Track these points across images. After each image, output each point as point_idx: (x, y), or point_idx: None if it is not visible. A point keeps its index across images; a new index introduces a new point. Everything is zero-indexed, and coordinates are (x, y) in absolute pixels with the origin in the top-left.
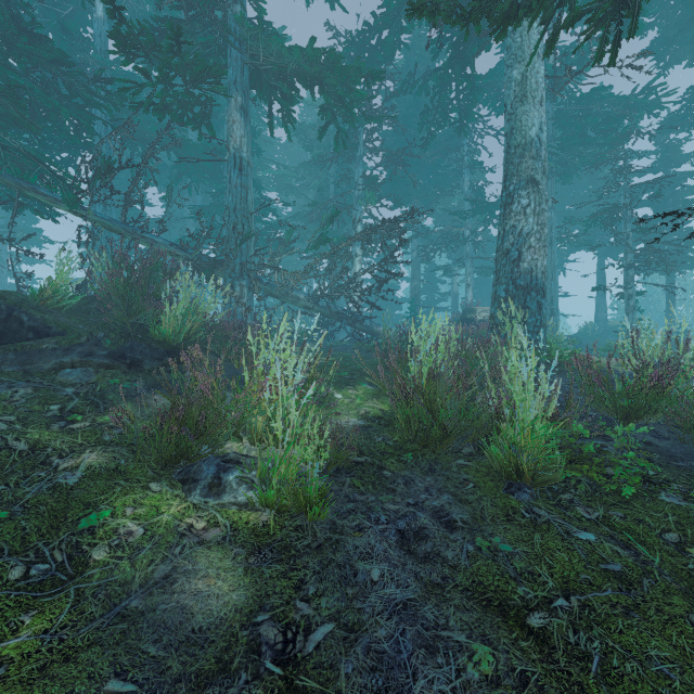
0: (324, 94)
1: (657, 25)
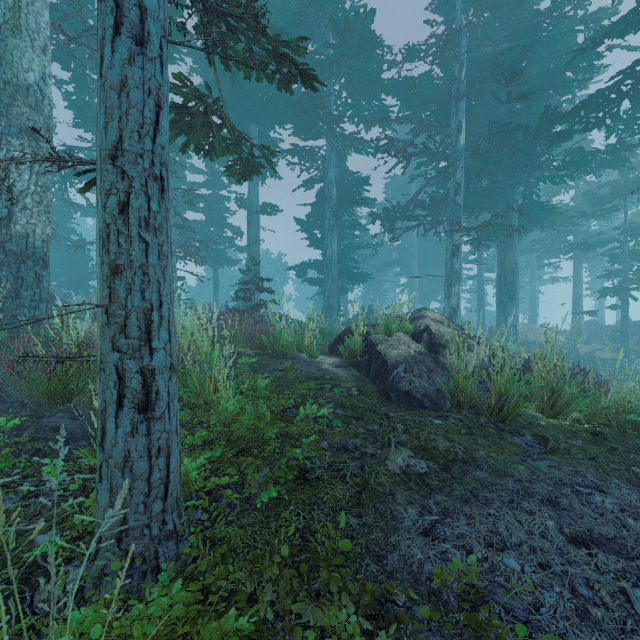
0: None
1: (200, 73)
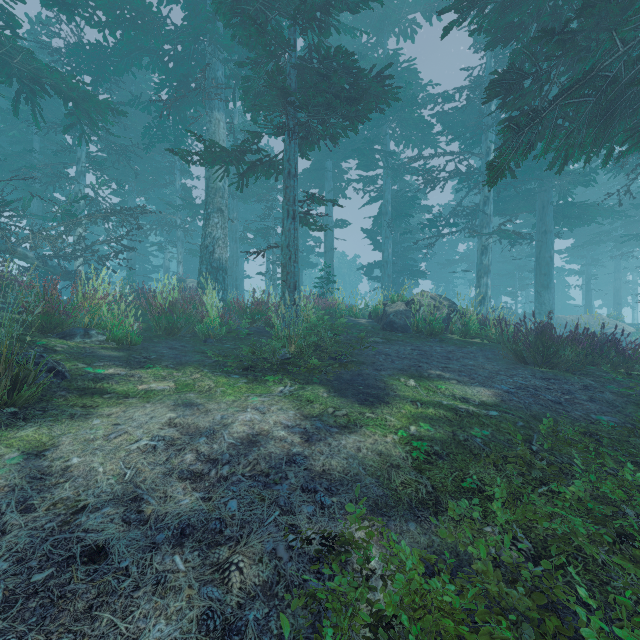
0: (78, 110)
1: None
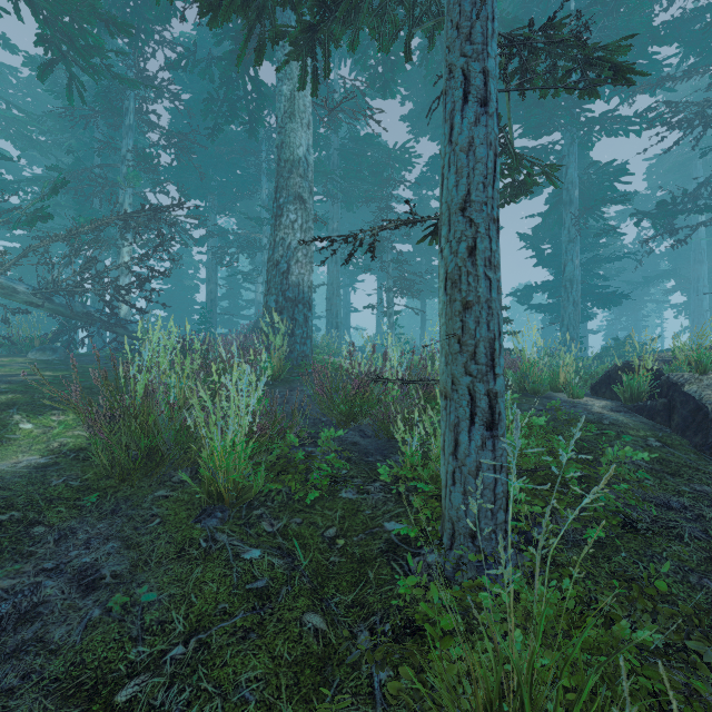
0: (37, 18)
1: (411, 99)
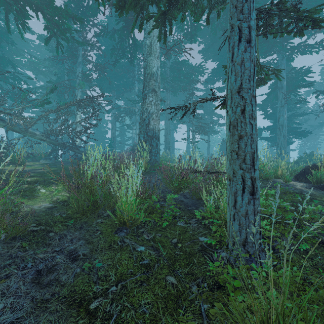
0: (45, 18)
1: (203, 43)
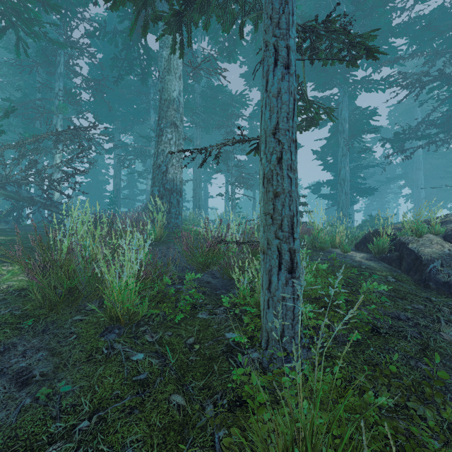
0: None
1: (246, 64)
